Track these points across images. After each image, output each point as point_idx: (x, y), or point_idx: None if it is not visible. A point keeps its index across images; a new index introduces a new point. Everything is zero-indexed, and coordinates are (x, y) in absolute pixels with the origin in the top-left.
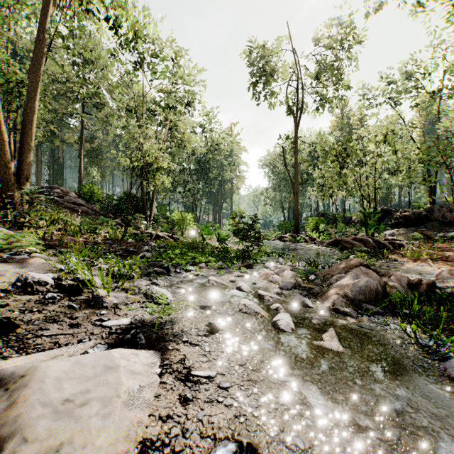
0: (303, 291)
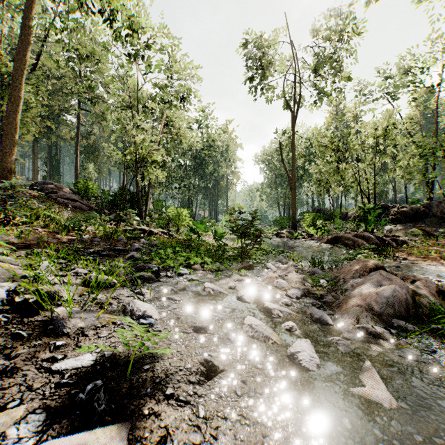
0: (317, 301)
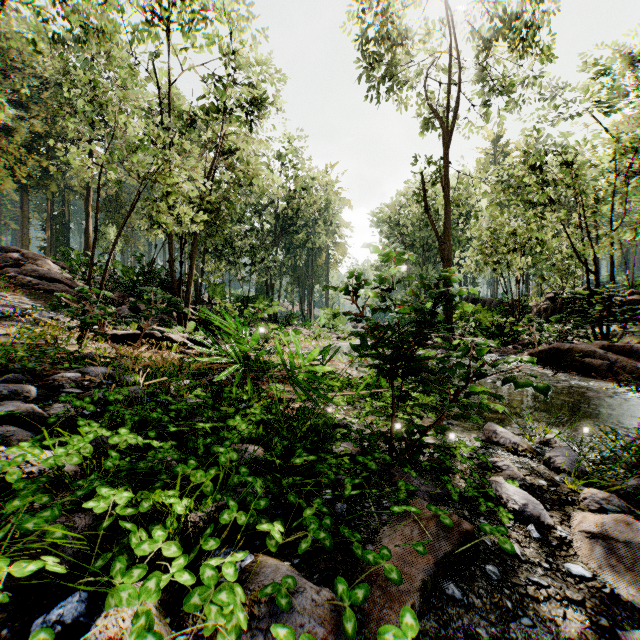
0: None
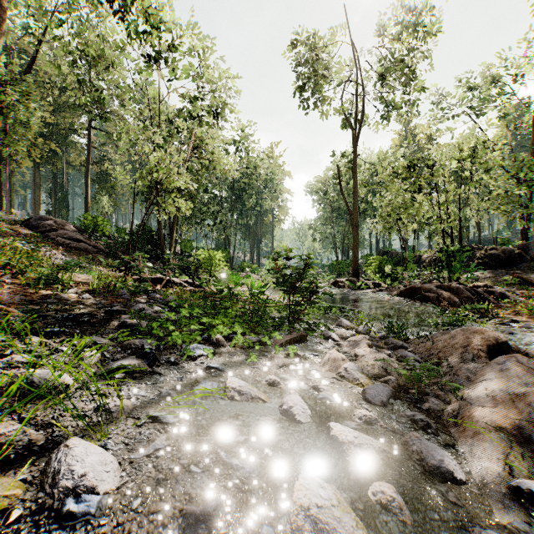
0: (418, 413)
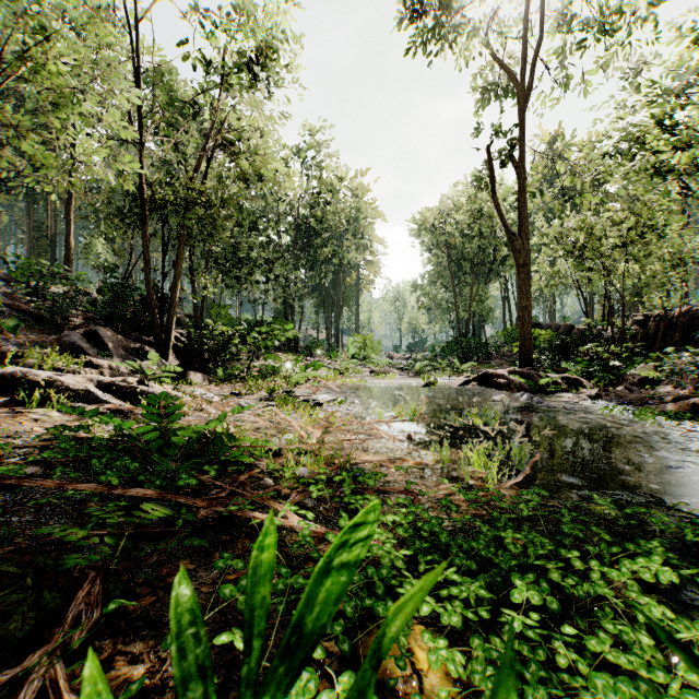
0: None
